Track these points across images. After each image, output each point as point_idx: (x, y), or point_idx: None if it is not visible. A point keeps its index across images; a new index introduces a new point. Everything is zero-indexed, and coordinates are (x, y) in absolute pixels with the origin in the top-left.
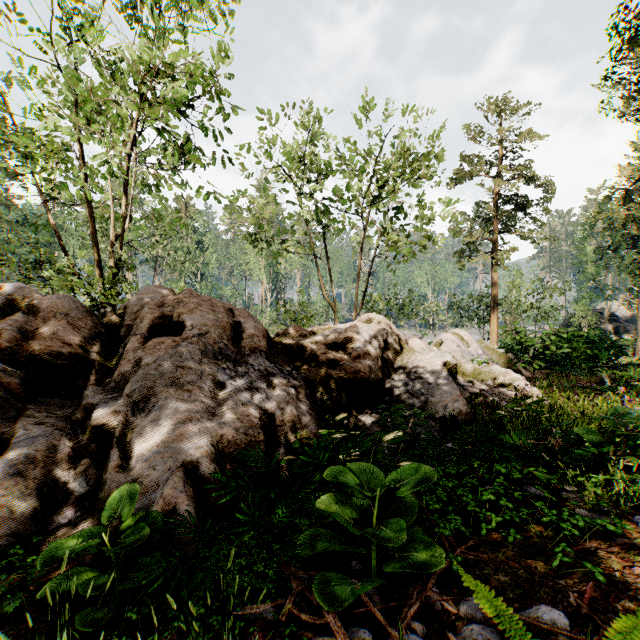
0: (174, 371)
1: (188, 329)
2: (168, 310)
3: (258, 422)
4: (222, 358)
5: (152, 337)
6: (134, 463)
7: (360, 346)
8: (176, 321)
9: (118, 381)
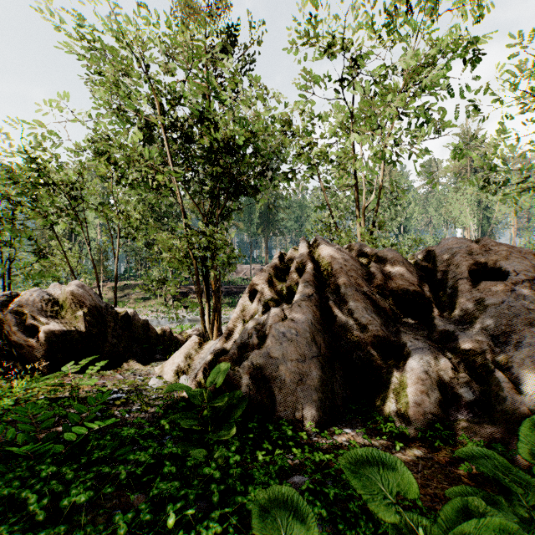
0: (526, 313)
1: (511, 275)
2: (478, 258)
3: None
4: None
5: (473, 281)
6: (527, 389)
7: None
8: (490, 267)
9: (461, 315)
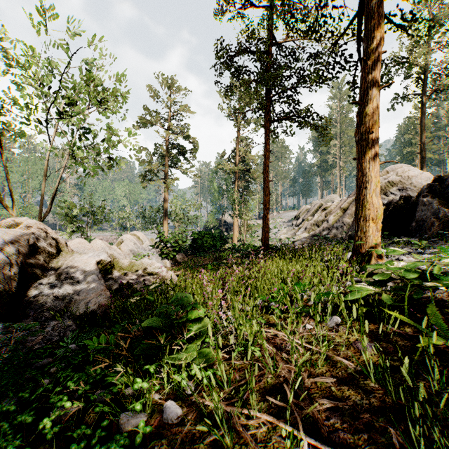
0: None
1: None
2: None
3: None
4: None
5: None
6: None
7: None
8: None
9: None
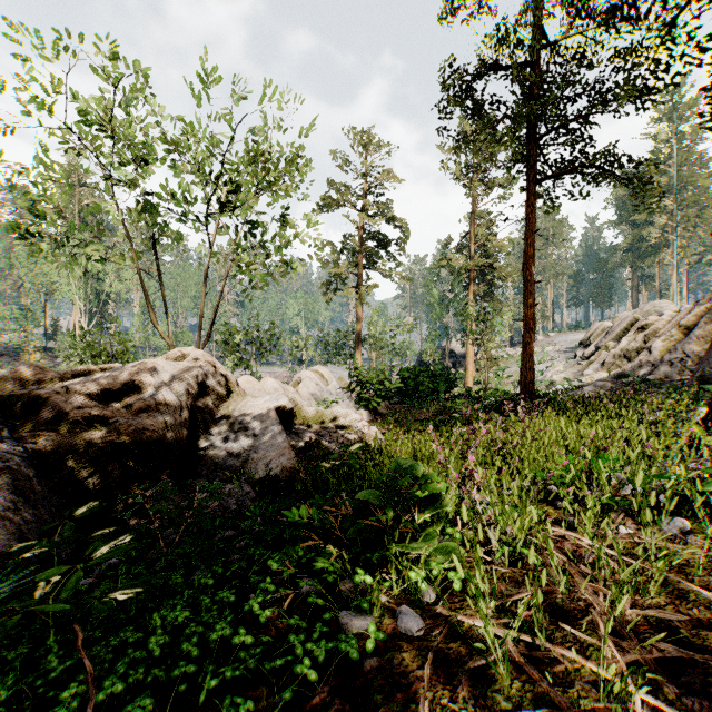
0: None
1: None
2: None
3: None
4: None
5: None
6: None
7: (153, 393)
8: None
9: None
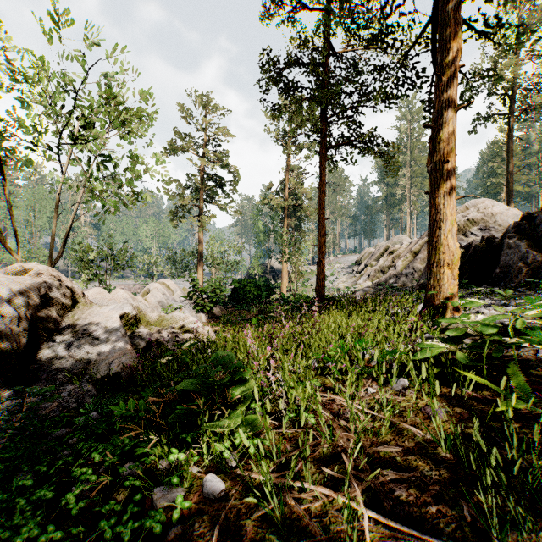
0: None
1: None
2: None
3: None
4: None
5: None
6: None
7: None
8: None
9: None
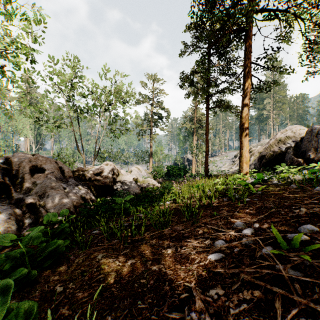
0: (51, 184)
1: (47, 170)
2: (34, 163)
3: (81, 198)
4: (61, 180)
5: (32, 174)
6: (50, 210)
7: (105, 174)
8: (39, 167)
9: (26, 190)
